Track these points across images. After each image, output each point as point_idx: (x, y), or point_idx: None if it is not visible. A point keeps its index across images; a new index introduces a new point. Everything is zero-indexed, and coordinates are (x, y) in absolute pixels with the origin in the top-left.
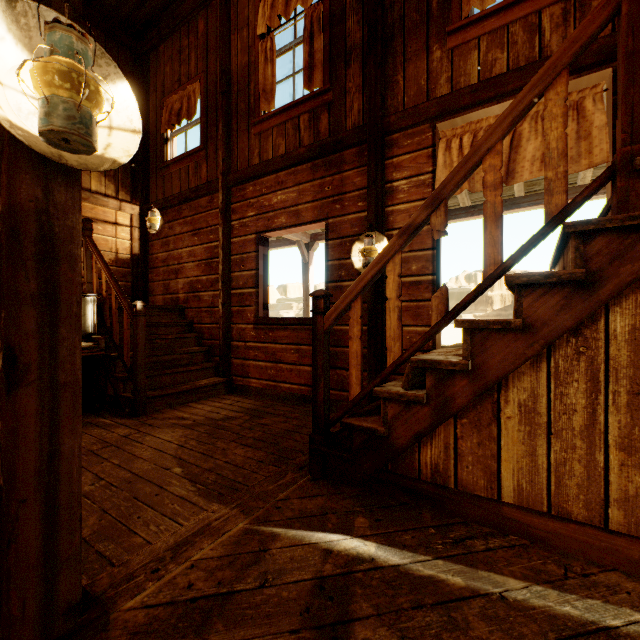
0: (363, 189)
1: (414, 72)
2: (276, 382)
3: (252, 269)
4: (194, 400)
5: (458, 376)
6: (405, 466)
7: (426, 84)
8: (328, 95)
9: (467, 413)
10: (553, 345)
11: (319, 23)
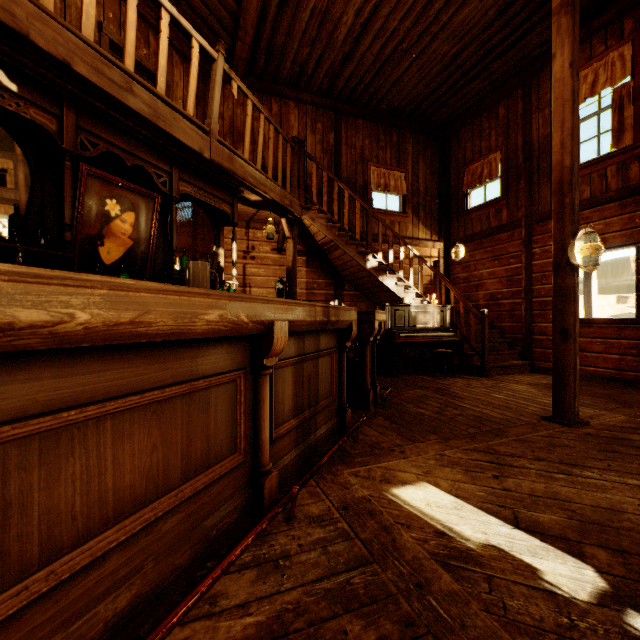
0: None
1: None
2: (580, 366)
3: None
4: (510, 373)
5: None
6: None
7: None
8: (638, 150)
9: None
10: None
11: (628, 96)
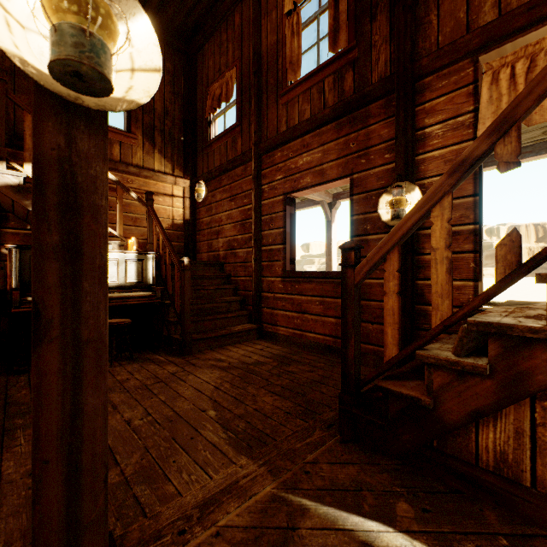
0: (390, 140)
1: (450, 7)
2: (302, 331)
3: (280, 227)
4: (230, 343)
5: (539, 346)
6: (456, 446)
7: (465, 16)
8: (353, 53)
9: None
10: None
11: None
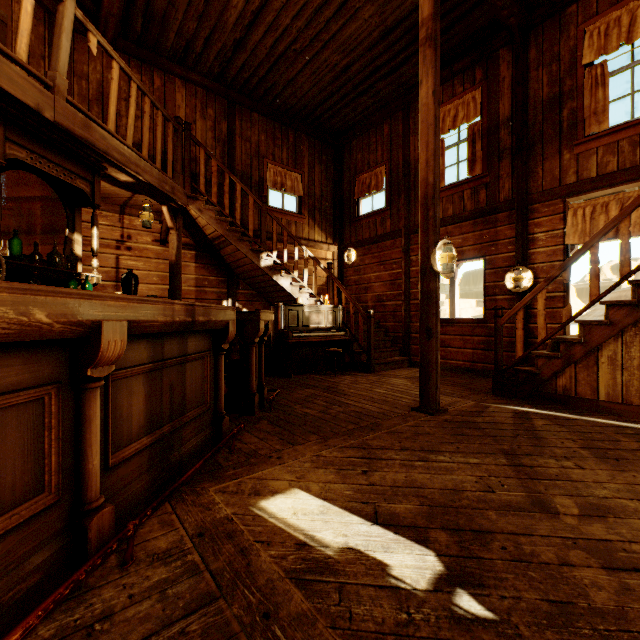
0: (512, 238)
1: (550, 167)
2: (445, 360)
3: None
4: (393, 368)
5: (576, 345)
6: (548, 388)
7: (558, 174)
8: (485, 179)
9: (581, 362)
10: (624, 331)
11: (479, 133)
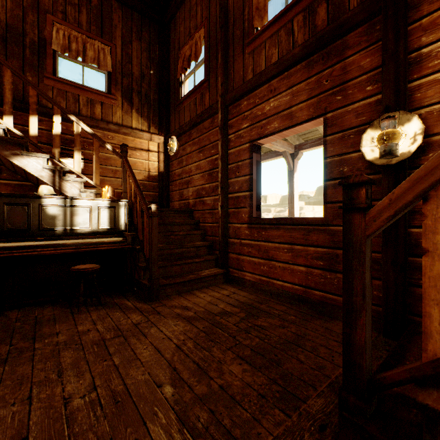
0: (373, 70)
1: None
2: (268, 278)
3: (246, 174)
4: (198, 288)
5: None
6: None
7: None
8: None
9: None
10: None
11: None
